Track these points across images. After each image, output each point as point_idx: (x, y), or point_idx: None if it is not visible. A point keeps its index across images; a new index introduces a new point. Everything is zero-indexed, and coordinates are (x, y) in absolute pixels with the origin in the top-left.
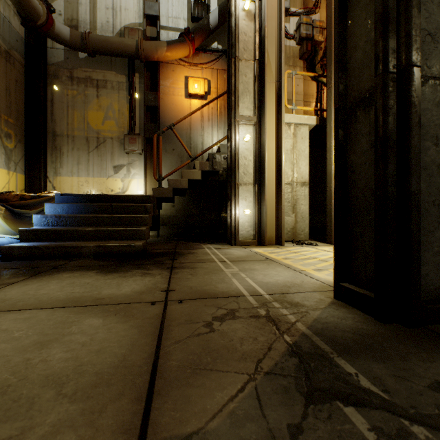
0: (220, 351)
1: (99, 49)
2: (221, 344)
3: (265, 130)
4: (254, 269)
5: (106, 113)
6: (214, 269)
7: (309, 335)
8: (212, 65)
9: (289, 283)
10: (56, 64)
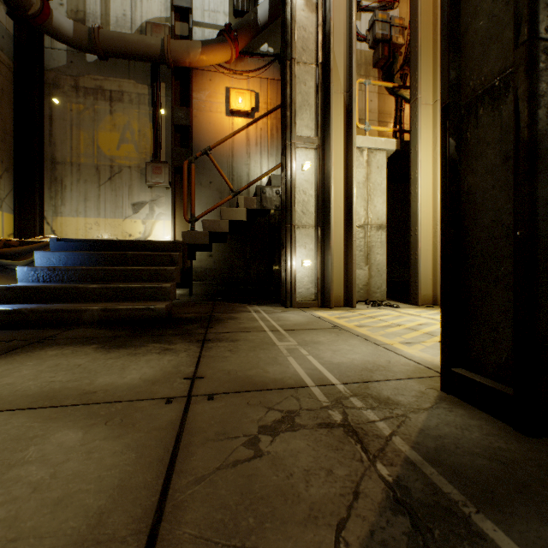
0: (271, 501)
1: (112, 50)
2: (272, 485)
3: (331, 155)
4: (319, 342)
5: (123, 134)
6: (263, 342)
7: (418, 464)
8: (260, 74)
9: (370, 365)
10: (56, 69)
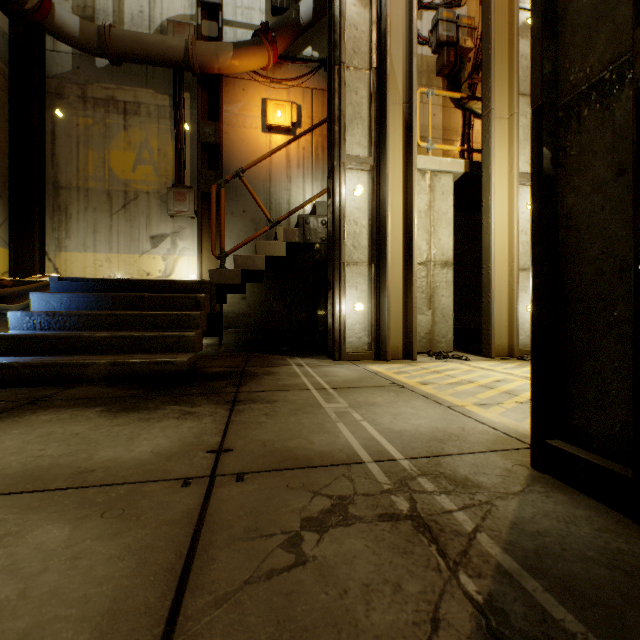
0: (318, 635)
1: (126, 53)
2: (320, 609)
3: (387, 178)
4: (375, 403)
5: (139, 153)
6: (307, 403)
7: (515, 575)
8: (303, 82)
9: (439, 433)
10: (60, 76)
